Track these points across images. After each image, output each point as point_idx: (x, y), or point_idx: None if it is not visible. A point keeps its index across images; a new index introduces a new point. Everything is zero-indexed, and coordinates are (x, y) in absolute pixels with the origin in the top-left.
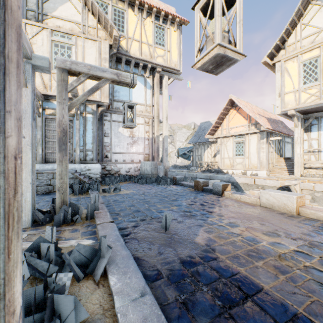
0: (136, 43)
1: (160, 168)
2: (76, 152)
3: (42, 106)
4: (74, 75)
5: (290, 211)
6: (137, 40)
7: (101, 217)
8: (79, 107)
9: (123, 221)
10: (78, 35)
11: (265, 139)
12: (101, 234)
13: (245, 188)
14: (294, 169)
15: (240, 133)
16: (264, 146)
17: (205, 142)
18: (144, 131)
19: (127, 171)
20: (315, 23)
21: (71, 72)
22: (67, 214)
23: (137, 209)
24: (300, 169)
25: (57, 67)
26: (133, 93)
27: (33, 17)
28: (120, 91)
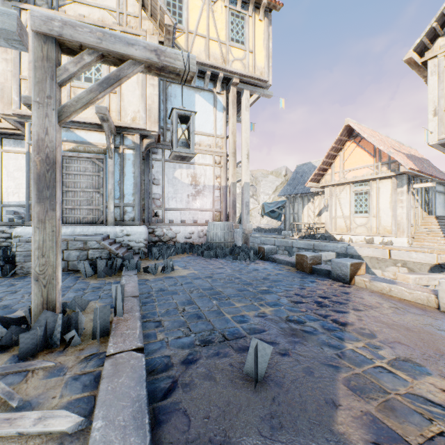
0: (200, 39)
1: (238, 233)
2: (108, 207)
3: None
4: (73, 53)
5: None
6: (202, 35)
7: (121, 333)
8: (113, 139)
9: (164, 346)
10: (112, 27)
11: (405, 186)
12: (103, 394)
13: (372, 265)
14: None
15: (362, 178)
16: (403, 197)
17: (305, 193)
18: (212, 177)
19: (188, 237)
20: None
21: (65, 45)
22: (54, 328)
23: (197, 312)
24: None
25: (34, 33)
26: (197, 118)
27: (45, 3)
28: None
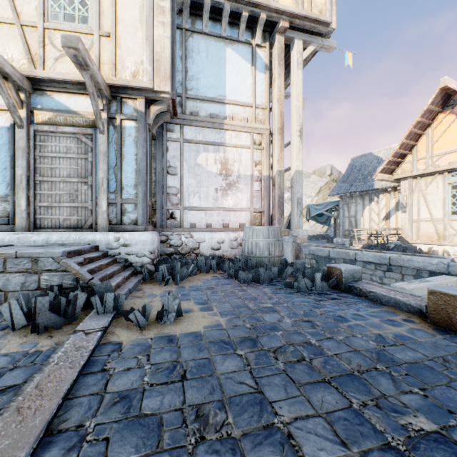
0: None
1: (286, 242)
2: (99, 205)
3: (29, 104)
4: None
5: None
6: None
7: None
8: (106, 105)
9: None
10: None
11: None
12: None
13: None
14: None
15: None
16: None
17: (366, 190)
18: (250, 163)
19: (215, 247)
20: None
21: None
22: None
23: None
24: None
25: None
26: (229, 81)
27: None
28: (201, 78)
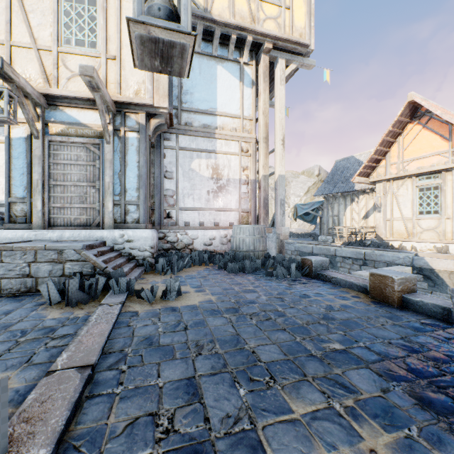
0: None
1: (271, 239)
2: (106, 206)
3: (44, 118)
4: None
5: None
6: None
7: None
8: (111, 118)
9: None
10: None
11: None
12: None
13: (453, 282)
14: None
15: (431, 169)
16: None
17: (348, 191)
18: (238, 168)
19: (208, 243)
20: None
21: None
22: None
23: (198, 443)
24: None
25: None
26: (219, 95)
27: None
28: (195, 92)
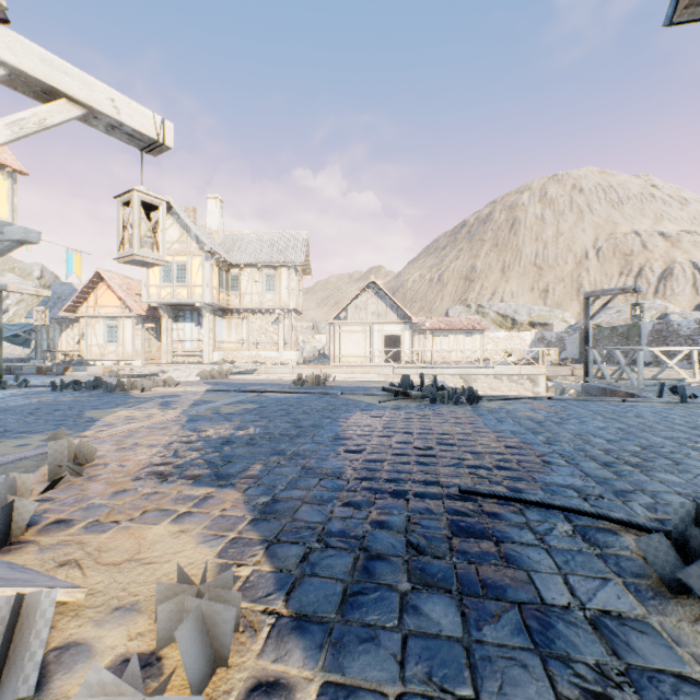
0: None
1: None
2: None
3: None
4: None
5: (101, 375)
6: None
7: None
8: None
9: None
10: None
11: (141, 325)
12: None
13: None
14: (163, 357)
15: (113, 315)
16: (140, 332)
17: (63, 319)
18: None
19: None
20: (171, 235)
21: None
22: None
23: None
24: (168, 357)
25: None
26: None
27: None
28: None
